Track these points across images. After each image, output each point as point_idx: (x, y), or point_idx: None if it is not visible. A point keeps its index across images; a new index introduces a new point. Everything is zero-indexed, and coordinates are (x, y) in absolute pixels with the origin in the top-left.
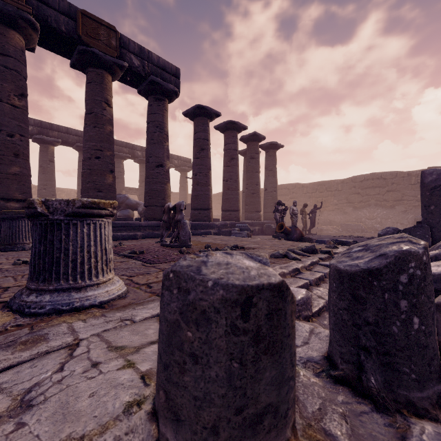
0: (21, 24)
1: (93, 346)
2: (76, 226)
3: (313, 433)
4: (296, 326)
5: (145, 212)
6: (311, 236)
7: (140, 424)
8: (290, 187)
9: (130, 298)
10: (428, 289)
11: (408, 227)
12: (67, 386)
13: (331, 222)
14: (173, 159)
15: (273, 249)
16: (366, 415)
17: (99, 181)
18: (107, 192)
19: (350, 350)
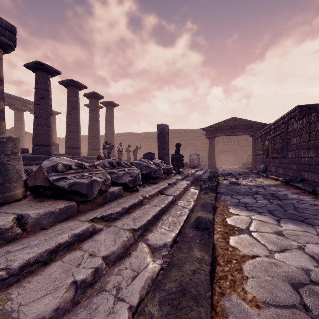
0: None
1: None
2: None
3: None
4: None
5: None
6: None
7: None
8: (129, 134)
9: None
10: None
11: None
12: None
13: None
14: (28, 104)
15: None
16: None
17: None
18: None
19: None
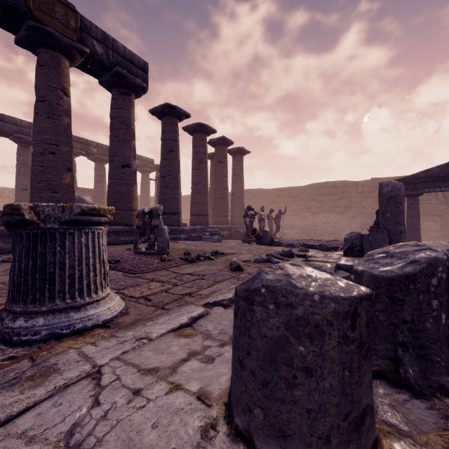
0: None
1: (120, 371)
2: (73, 235)
3: (379, 426)
4: None
5: None
6: (277, 239)
7: (226, 448)
8: (254, 192)
9: (134, 314)
10: None
11: (356, 230)
12: (118, 421)
13: (291, 227)
14: None
15: (251, 254)
16: (408, 402)
17: (54, 180)
18: (64, 193)
19: (386, 347)
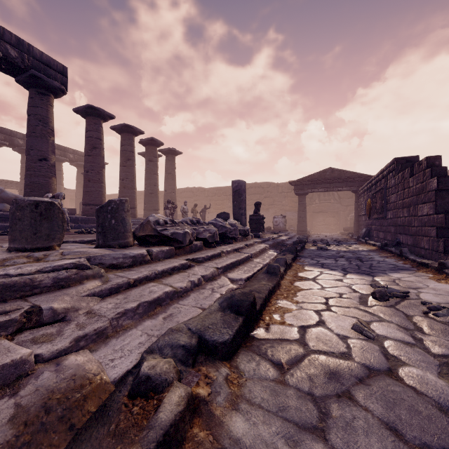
0: None
1: None
2: None
3: None
4: None
5: None
6: None
7: (1, 251)
8: (194, 190)
9: (0, 242)
10: (120, 212)
11: None
12: None
13: None
14: (67, 152)
15: None
16: None
17: None
18: None
19: (98, 235)
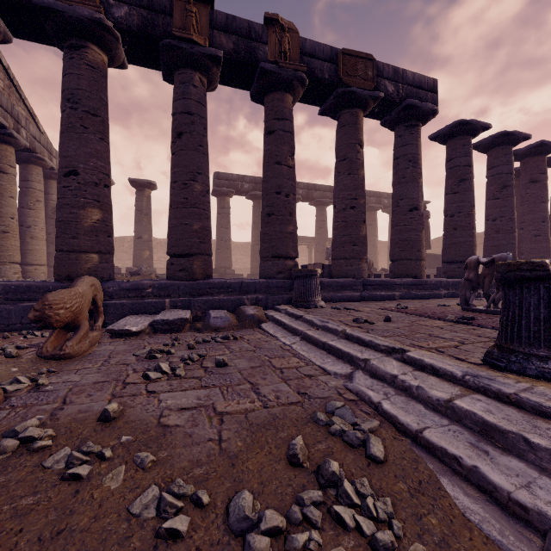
0: (294, 85)
1: None
2: None
3: None
4: None
5: (394, 267)
6: None
7: None
8: None
9: None
10: None
11: None
12: None
13: None
14: (382, 198)
15: None
16: None
17: (354, 234)
18: (361, 246)
19: None
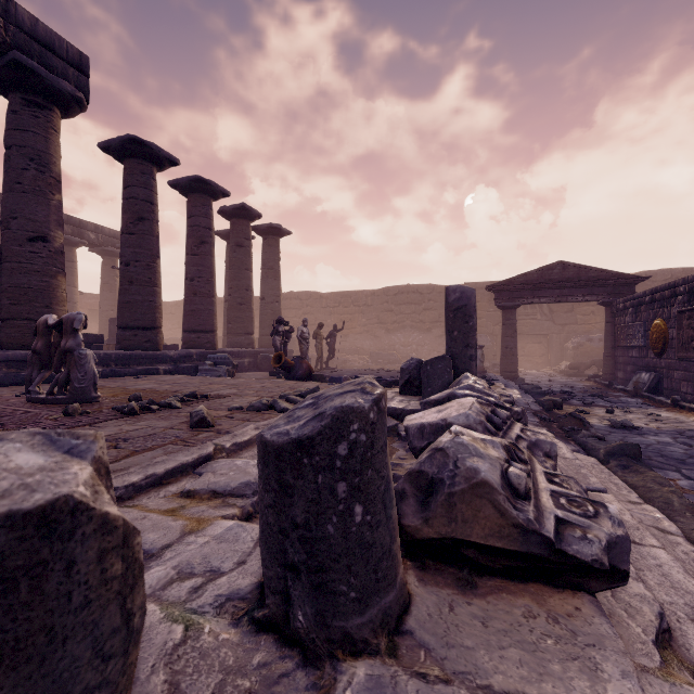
0: None
1: None
2: None
3: None
4: (239, 533)
5: (0, 332)
6: (329, 370)
7: None
8: (303, 296)
9: None
10: (377, 459)
11: None
12: None
13: (358, 351)
14: (85, 230)
15: (259, 395)
16: (285, 678)
17: None
18: None
19: (277, 572)
